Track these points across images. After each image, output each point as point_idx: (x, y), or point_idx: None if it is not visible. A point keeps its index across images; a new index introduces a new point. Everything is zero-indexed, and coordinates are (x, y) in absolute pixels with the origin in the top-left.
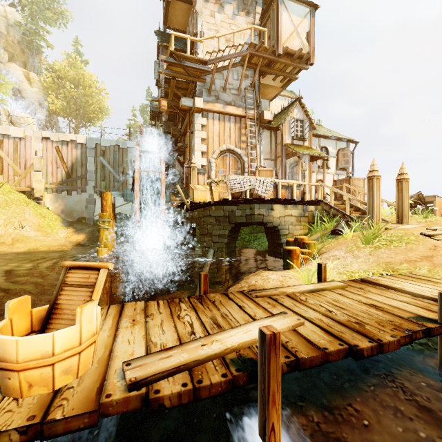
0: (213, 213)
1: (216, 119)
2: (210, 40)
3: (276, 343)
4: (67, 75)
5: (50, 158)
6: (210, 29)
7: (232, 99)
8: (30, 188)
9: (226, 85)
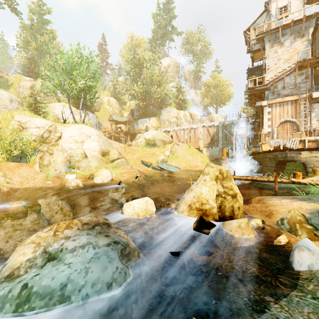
0: (268, 156)
1: (277, 106)
2: (274, 66)
3: None
4: (211, 84)
5: (205, 134)
6: (274, 60)
7: (289, 91)
8: (198, 147)
9: (284, 86)
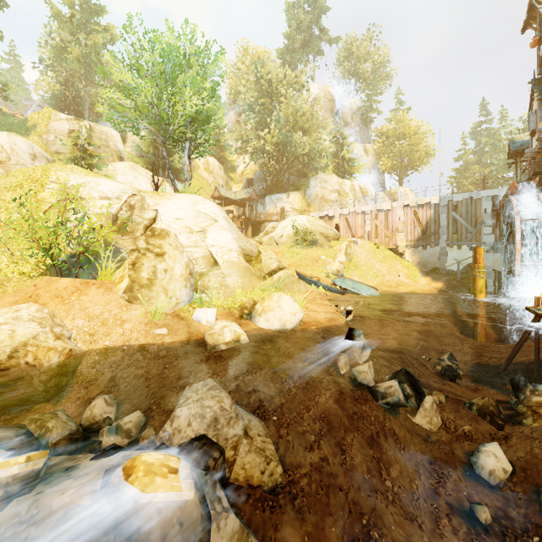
0: None
1: None
2: None
3: None
4: (394, 133)
5: (408, 221)
6: None
7: None
8: (395, 246)
9: None
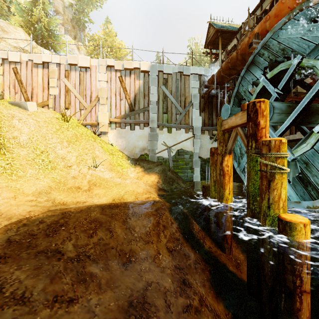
0: None
1: None
2: None
3: None
4: (103, 43)
5: (113, 89)
6: None
7: None
8: (95, 123)
9: None
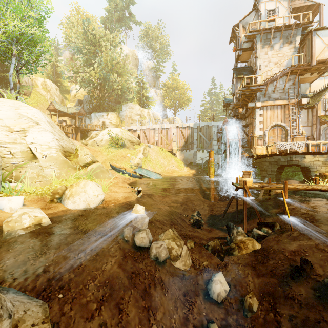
0: (267, 160)
1: (268, 109)
2: (265, 67)
3: (286, 183)
4: (171, 86)
5: (178, 135)
6: (265, 61)
7: (279, 95)
8: (171, 150)
9: (274, 89)
